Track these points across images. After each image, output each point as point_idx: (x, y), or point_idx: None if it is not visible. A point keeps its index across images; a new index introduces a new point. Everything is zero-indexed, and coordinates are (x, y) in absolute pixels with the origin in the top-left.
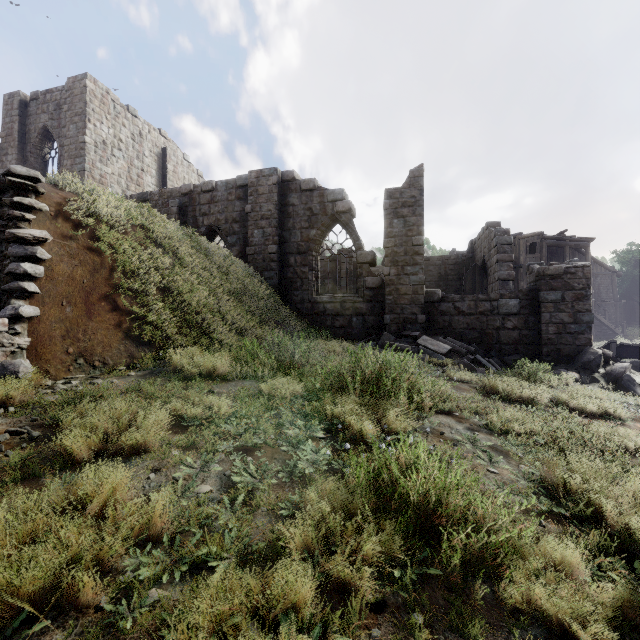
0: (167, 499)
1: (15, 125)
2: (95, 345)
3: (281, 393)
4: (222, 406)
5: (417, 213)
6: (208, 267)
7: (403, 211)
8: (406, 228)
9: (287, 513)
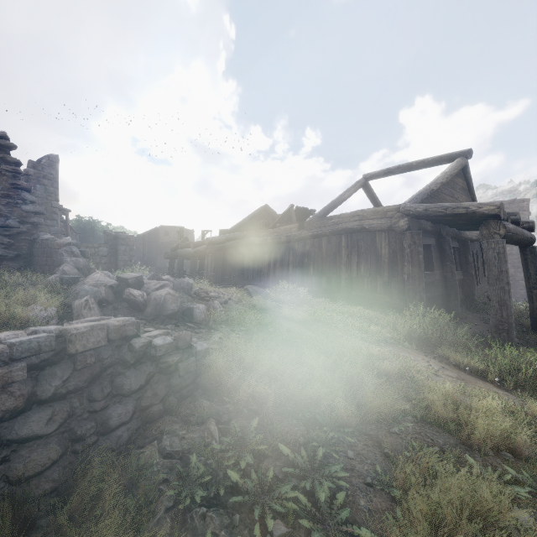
0: None
1: None
2: None
3: None
4: None
5: (55, 186)
6: None
7: (45, 181)
8: (47, 194)
9: None
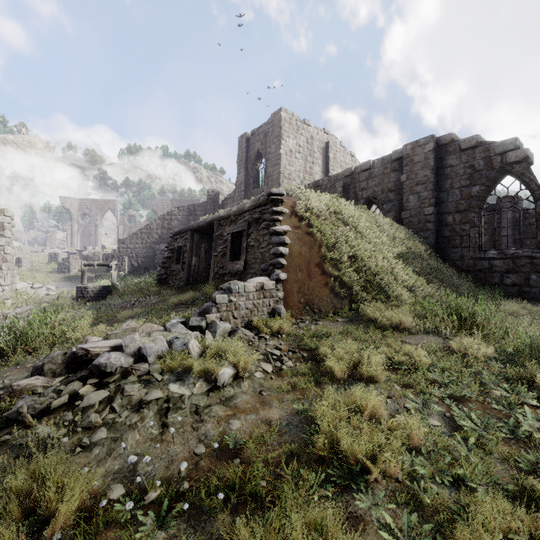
0: (420, 423)
1: (244, 154)
2: (314, 298)
3: (473, 353)
4: (422, 356)
5: None
6: (379, 236)
7: None
8: None
9: (526, 468)
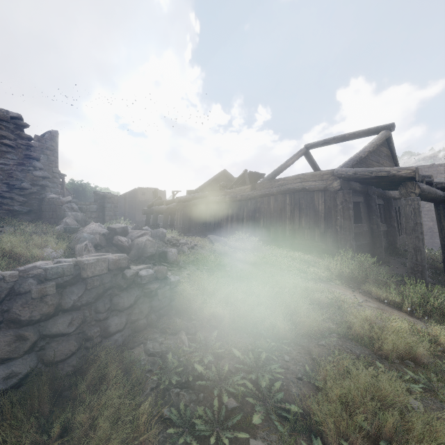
0: None
1: None
2: None
3: None
4: None
5: (55, 156)
6: None
7: (47, 152)
8: (49, 162)
9: None
